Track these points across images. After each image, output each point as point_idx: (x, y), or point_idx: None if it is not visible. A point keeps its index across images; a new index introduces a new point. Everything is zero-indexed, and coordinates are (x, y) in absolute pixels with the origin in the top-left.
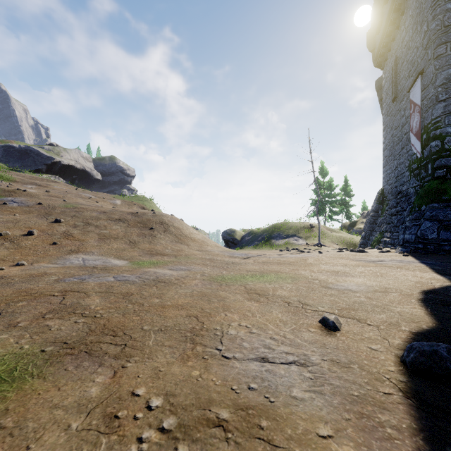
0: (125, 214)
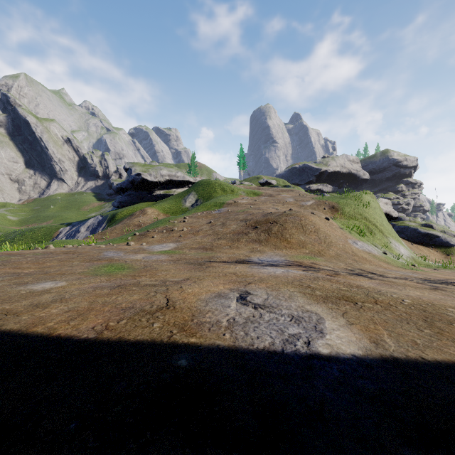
0: (260, 215)
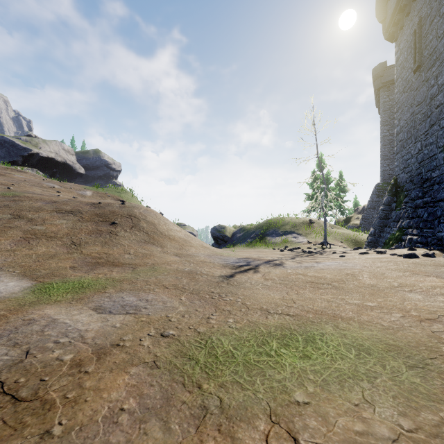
0: (82, 205)
